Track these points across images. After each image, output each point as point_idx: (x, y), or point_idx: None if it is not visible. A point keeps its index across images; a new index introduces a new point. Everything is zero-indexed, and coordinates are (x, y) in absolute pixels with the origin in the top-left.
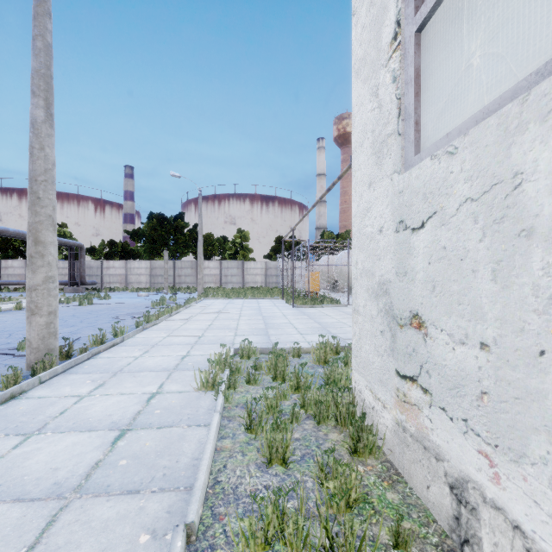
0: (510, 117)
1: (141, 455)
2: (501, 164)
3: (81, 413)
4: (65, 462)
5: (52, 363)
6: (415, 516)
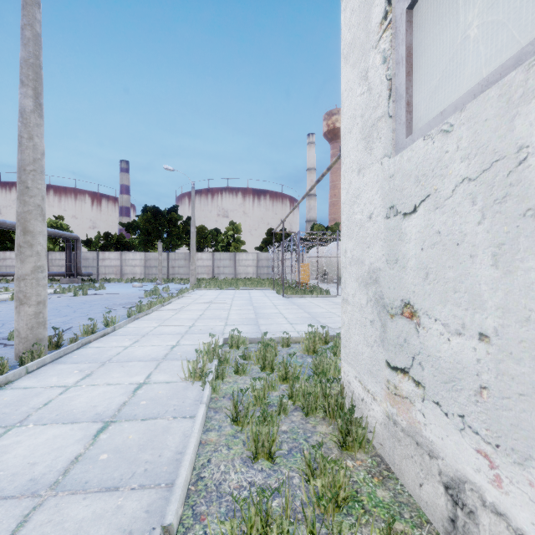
0: (513, 86)
1: (122, 449)
2: (503, 138)
3: (65, 404)
4: (44, 456)
5: (40, 353)
6: (407, 516)
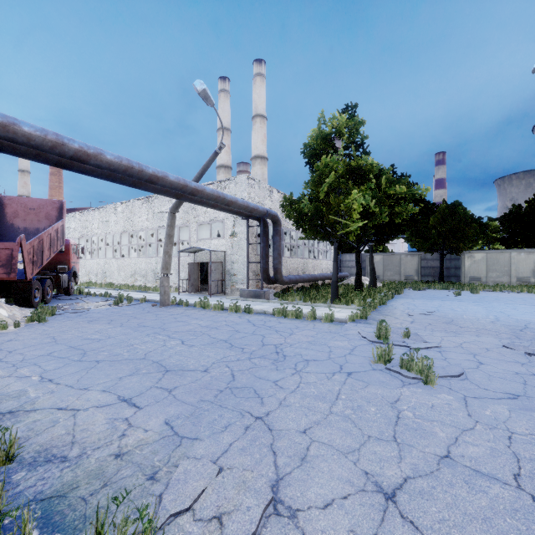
0: None
1: None
2: None
3: None
4: None
5: None
6: None
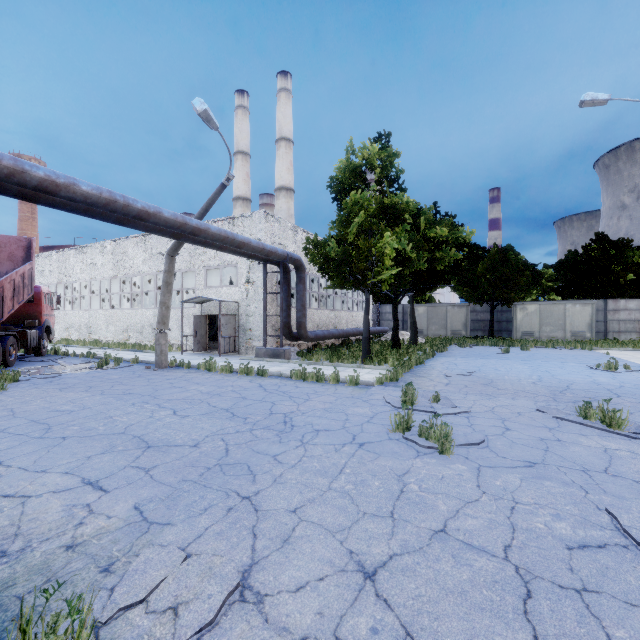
0: None
1: None
2: None
3: None
4: None
5: None
6: None
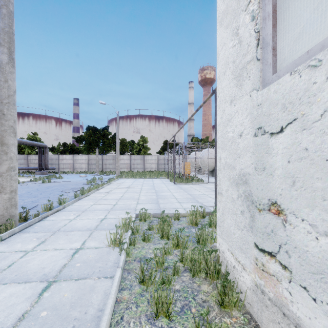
0: None
1: (58, 307)
2: None
3: (23, 266)
4: None
5: (12, 225)
6: None
